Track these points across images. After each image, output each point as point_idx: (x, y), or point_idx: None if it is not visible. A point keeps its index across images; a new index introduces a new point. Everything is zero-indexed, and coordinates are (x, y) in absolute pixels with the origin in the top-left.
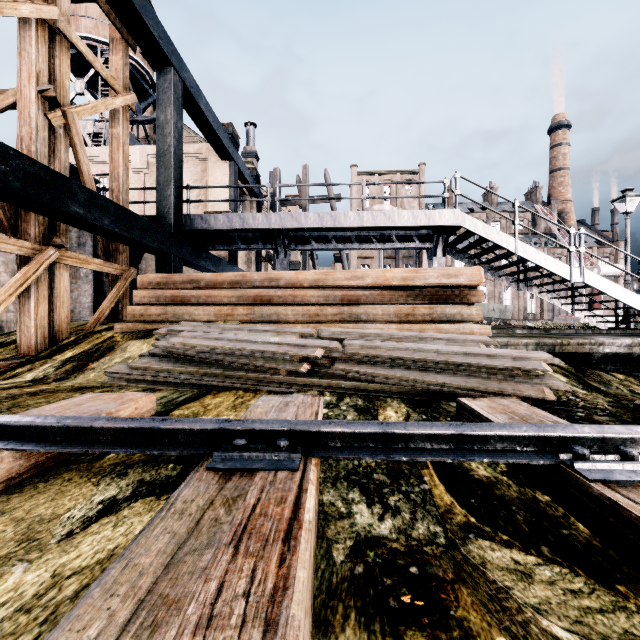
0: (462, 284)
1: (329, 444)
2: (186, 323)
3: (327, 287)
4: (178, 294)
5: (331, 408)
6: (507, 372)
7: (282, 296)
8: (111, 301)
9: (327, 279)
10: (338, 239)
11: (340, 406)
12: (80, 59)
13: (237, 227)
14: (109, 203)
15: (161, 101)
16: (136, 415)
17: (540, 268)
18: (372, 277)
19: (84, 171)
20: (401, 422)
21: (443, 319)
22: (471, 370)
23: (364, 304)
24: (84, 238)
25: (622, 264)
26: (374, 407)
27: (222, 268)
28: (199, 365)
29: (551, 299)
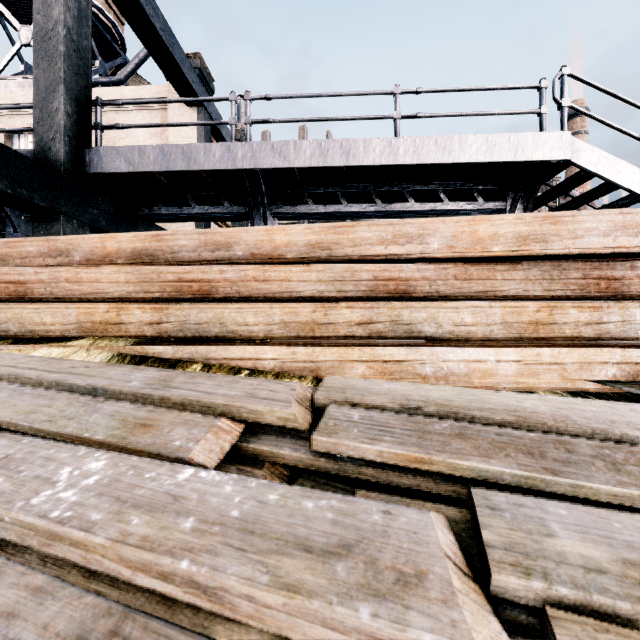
0: None
1: None
2: None
3: (338, 261)
4: (9, 277)
5: None
6: None
7: (236, 281)
8: None
9: (338, 242)
10: (349, 203)
11: None
12: (29, 5)
13: (178, 168)
14: None
15: None
16: None
17: None
18: (443, 235)
19: None
20: None
21: (627, 335)
22: None
23: (423, 298)
24: None
25: None
26: None
27: None
28: None
29: None
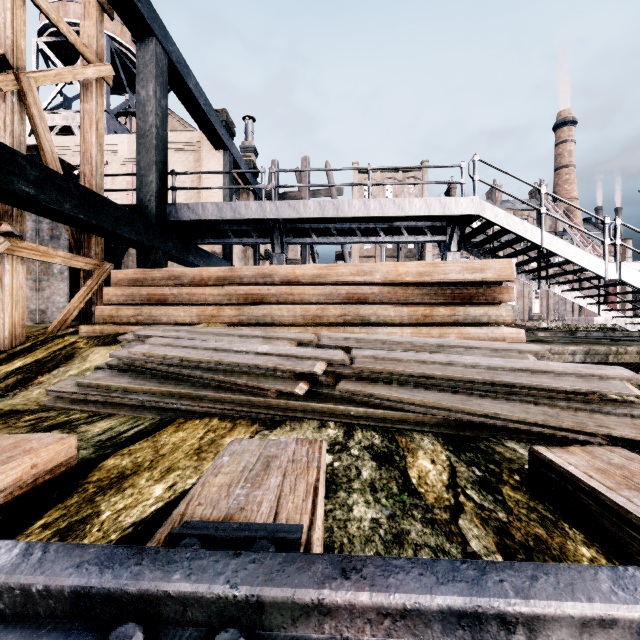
0: (489, 280)
1: (343, 633)
2: (159, 326)
3: (329, 284)
4: (155, 292)
5: (337, 452)
6: (579, 397)
7: (276, 294)
8: (80, 300)
9: (329, 274)
10: (341, 232)
11: (350, 448)
12: (70, 47)
13: (228, 217)
14: (71, 184)
15: (142, 75)
16: (34, 476)
17: (567, 263)
18: (382, 272)
19: (46, 148)
20: (505, 568)
21: (467, 321)
22: (527, 393)
23: (372, 304)
24: (58, 230)
25: (639, 262)
26: (398, 450)
27: (214, 265)
28: (165, 382)
29: (575, 298)
